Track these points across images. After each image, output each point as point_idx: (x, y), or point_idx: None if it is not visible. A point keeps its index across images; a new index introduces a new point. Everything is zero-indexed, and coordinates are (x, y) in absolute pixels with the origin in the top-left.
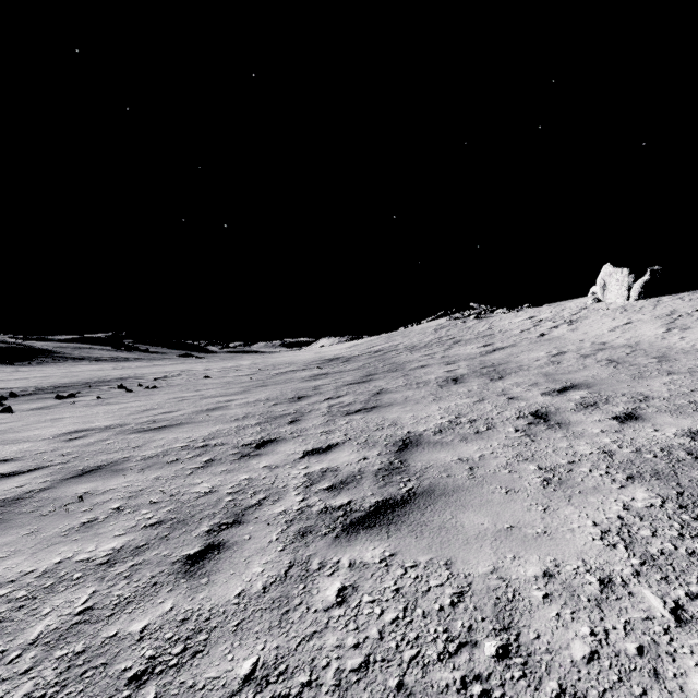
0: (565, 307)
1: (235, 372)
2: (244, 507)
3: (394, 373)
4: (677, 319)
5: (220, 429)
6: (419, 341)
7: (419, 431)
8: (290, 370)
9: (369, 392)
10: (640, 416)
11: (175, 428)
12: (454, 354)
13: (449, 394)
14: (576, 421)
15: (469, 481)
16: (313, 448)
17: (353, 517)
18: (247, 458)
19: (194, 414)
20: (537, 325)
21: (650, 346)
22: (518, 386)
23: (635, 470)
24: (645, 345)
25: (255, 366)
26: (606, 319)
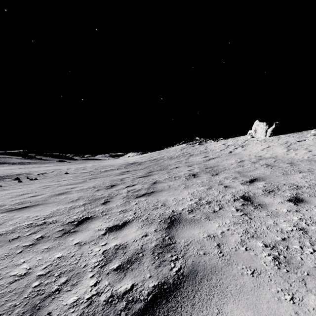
0: (238, 139)
1: (82, 170)
2: (44, 296)
3: (162, 171)
4: (290, 145)
5: (59, 208)
6: (173, 155)
7: (179, 210)
8: (110, 169)
9: (149, 182)
10: (303, 199)
11: (32, 208)
12: (191, 161)
13: (192, 183)
14: (269, 203)
15: (221, 260)
16: (113, 225)
17: (134, 311)
18: (66, 235)
19: (48, 198)
20: (227, 147)
21: (283, 157)
22: (227, 179)
23: None
24: (280, 157)
25: (93, 167)
26: (258, 145)
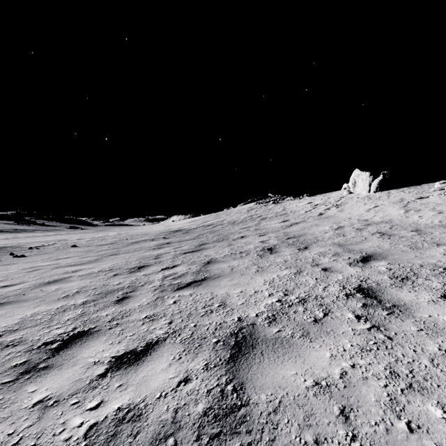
0: (330, 196)
1: (99, 241)
2: None
3: (221, 243)
4: (408, 204)
5: (38, 312)
6: (237, 218)
7: (251, 317)
8: (143, 239)
9: (200, 261)
10: None
11: None
12: (263, 228)
13: (269, 264)
14: (411, 302)
15: None
16: (125, 352)
17: None
18: (26, 378)
19: (29, 289)
20: (315, 208)
21: (401, 222)
22: (324, 256)
23: None
24: (396, 221)
25: (118, 237)
26: (360, 203)
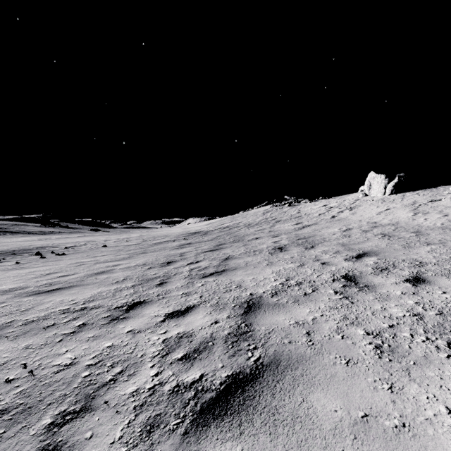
0: (345, 199)
1: (125, 242)
2: (98, 386)
3: (237, 243)
4: (419, 206)
5: (101, 291)
6: (253, 221)
7: (259, 293)
8: (165, 240)
9: (219, 258)
10: (425, 279)
11: (65, 290)
12: (277, 230)
13: (278, 260)
14: (379, 284)
15: (309, 349)
16: (173, 311)
17: (204, 400)
18: (115, 322)
19: (85, 278)
20: (329, 210)
21: (406, 224)
22: (326, 253)
23: (450, 335)
24: (402, 224)
25: (141, 238)
26: (373, 206)
